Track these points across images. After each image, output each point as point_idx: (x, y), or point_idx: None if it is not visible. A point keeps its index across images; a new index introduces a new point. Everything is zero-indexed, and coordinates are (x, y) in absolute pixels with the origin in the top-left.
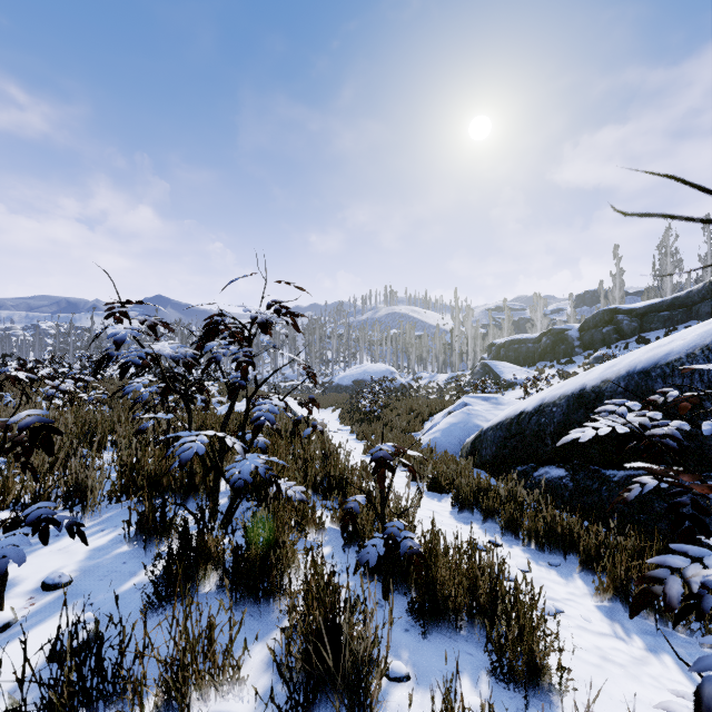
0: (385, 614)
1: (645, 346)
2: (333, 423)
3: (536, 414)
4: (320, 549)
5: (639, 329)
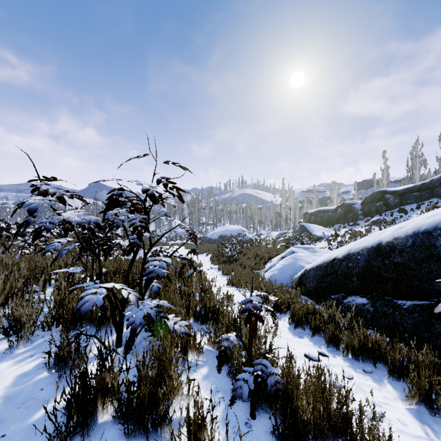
0: (254, 435)
1: (424, 214)
2: (206, 263)
3: (345, 260)
4: (200, 369)
5: (399, 204)
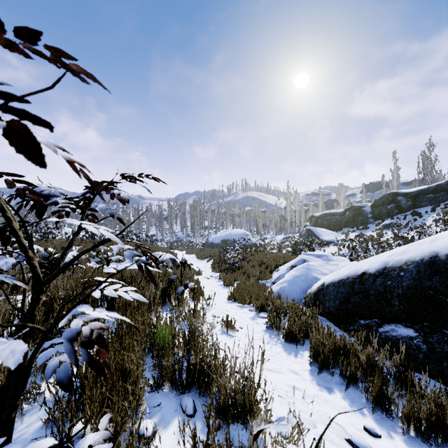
0: None
1: None
2: (207, 270)
3: (381, 276)
4: None
5: (412, 206)
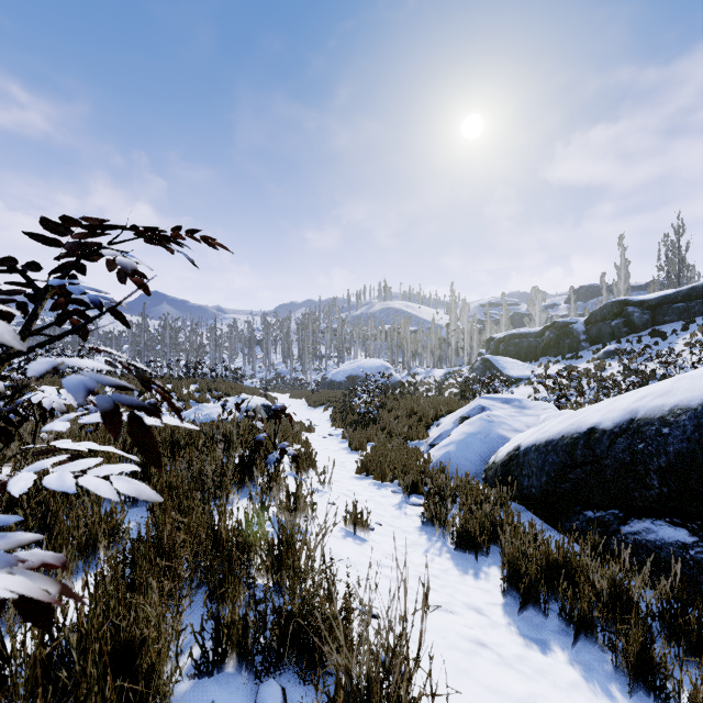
0: None
1: None
2: (323, 425)
3: (625, 435)
4: None
5: (651, 322)
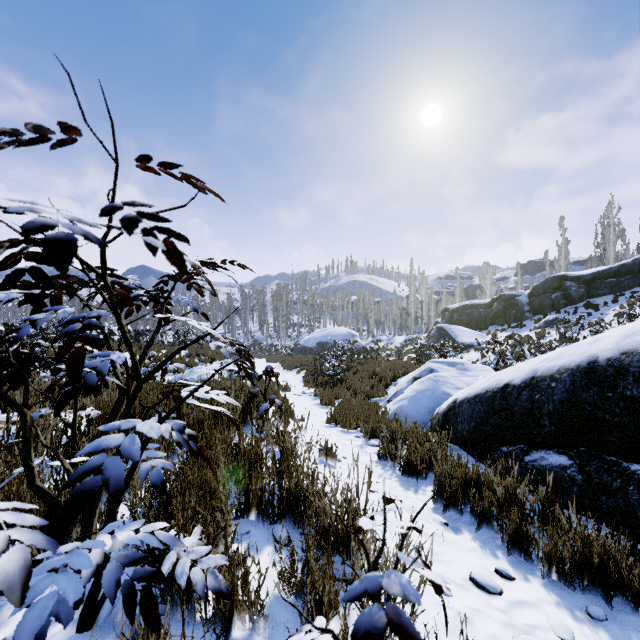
0: None
1: None
2: (297, 385)
3: (528, 388)
4: None
5: (586, 295)
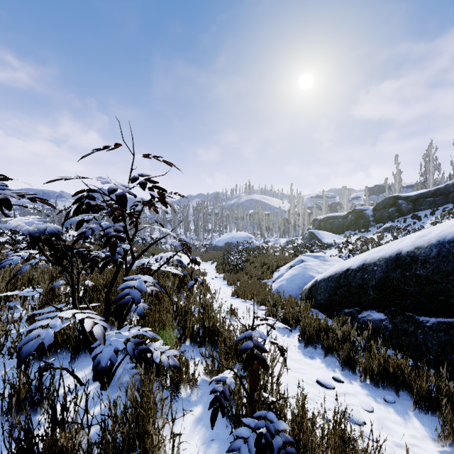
0: None
1: (449, 221)
2: (211, 272)
3: (360, 271)
4: (193, 408)
5: (413, 210)
